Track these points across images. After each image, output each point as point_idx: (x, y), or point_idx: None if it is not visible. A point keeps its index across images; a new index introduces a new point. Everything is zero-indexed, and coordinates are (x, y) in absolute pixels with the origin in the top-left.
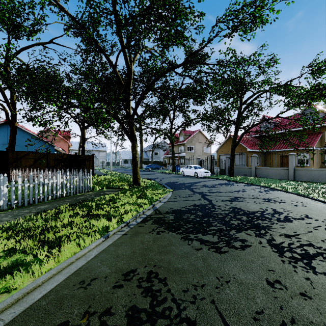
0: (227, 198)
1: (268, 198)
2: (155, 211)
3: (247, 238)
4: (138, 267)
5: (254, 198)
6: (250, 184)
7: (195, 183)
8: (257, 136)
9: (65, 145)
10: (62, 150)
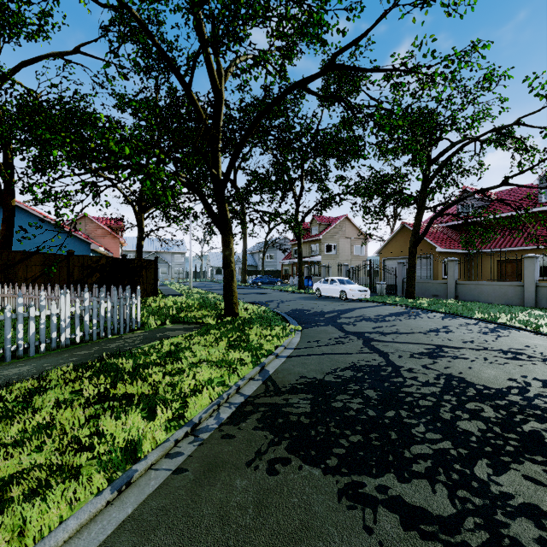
0: (420, 349)
1: (510, 350)
2: (266, 383)
3: (539, 498)
4: None
5: (480, 349)
6: (453, 315)
7: (345, 312)
8: (453, 224)
9: (114, 244)
10: (105, 251)
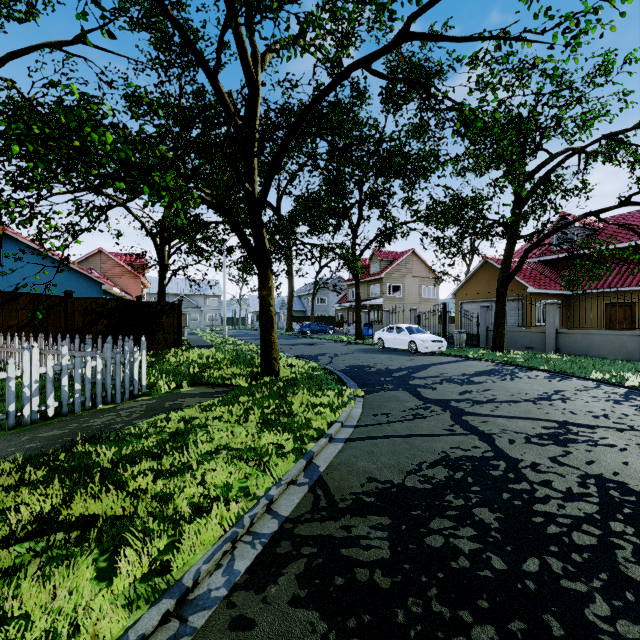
0: (537, 429)
1: None
2: (314, 490)
3: None
4: None
5: (623, 428)
6: (560, 374)
7: (418, 370)
8: (546, 259)
9: (135, 284)
10: (122, 293)
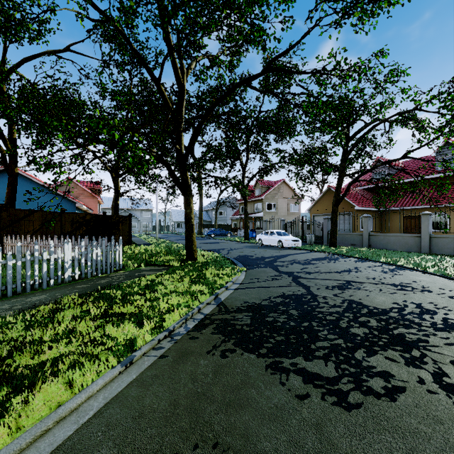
0: (334, 284)
1: (400, 284)
2: (219, 306)
3: (391, 368)
4: (180, 448)
5: (378, 283)
6: (364, 259)
7: (280, 257)
8: (369, 187)
9: (93, 202)
10: (87, 209)
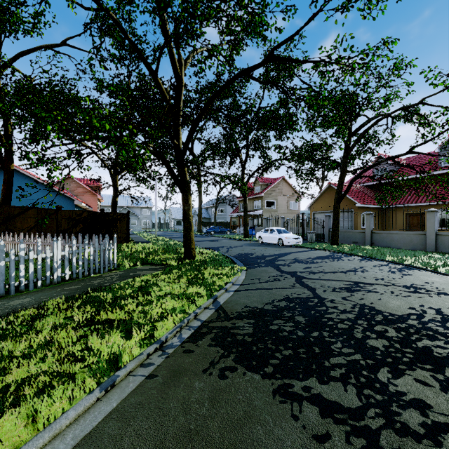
0: (341, 285)
1: (412, 286)
2: (218, 311)
3: (425, 395)
4: None
5: (388, 284)
6: (369, 258)
7: (281, 256)
8: (370, 184)
9: (93, 200)
10: (86, 206)
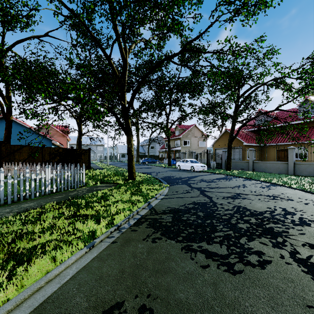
0: (228, 195)
1: (272, 195)
2: (151, 210)
3: (263, 249)
4: (126, 297)
5: (258, 195)
6: (249, 179)
7: (192, 178)
8: (253, 130)
9: (63, 140)
10: (60, 144)
